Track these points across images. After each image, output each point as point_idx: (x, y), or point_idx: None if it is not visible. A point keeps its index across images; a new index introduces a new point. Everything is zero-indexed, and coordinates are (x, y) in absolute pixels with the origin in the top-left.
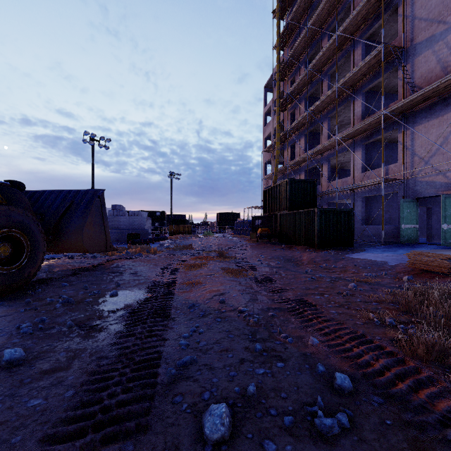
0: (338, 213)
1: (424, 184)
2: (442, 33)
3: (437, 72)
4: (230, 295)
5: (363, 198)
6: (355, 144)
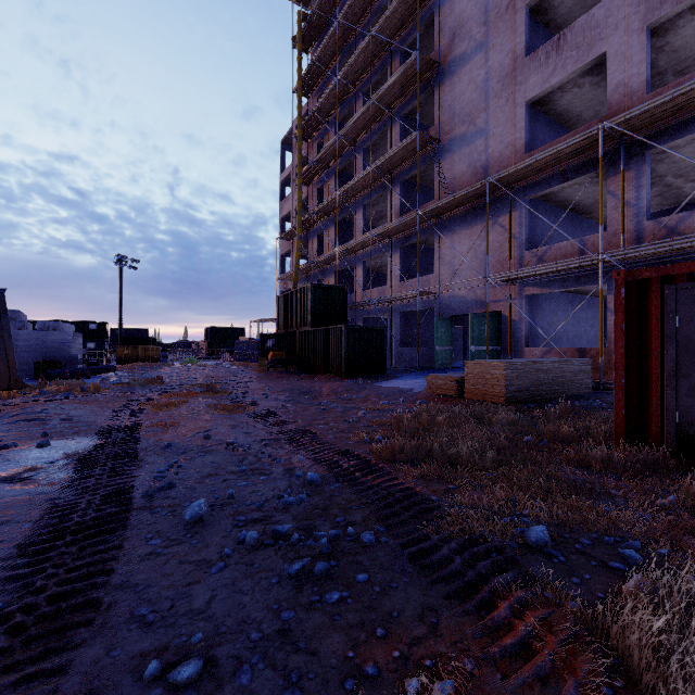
0: (370, 332)
1: (458, 300)
2: (473, 135)
3: (469, 178)
4: (219, 431)
5: (402, 313)
6: (393, 245)
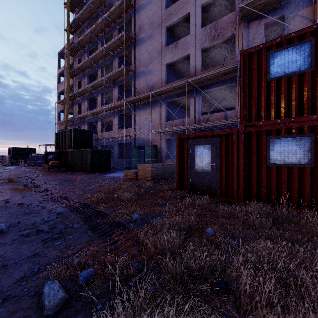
0: (102, 152)
1: (141, 139)
2: (147, 72)
3: (145, 89)
4: (14, 199)
5: (119, 144)
6: (115, 113)
